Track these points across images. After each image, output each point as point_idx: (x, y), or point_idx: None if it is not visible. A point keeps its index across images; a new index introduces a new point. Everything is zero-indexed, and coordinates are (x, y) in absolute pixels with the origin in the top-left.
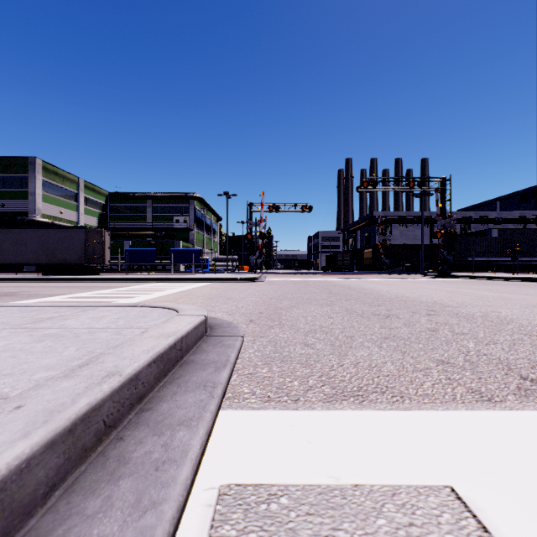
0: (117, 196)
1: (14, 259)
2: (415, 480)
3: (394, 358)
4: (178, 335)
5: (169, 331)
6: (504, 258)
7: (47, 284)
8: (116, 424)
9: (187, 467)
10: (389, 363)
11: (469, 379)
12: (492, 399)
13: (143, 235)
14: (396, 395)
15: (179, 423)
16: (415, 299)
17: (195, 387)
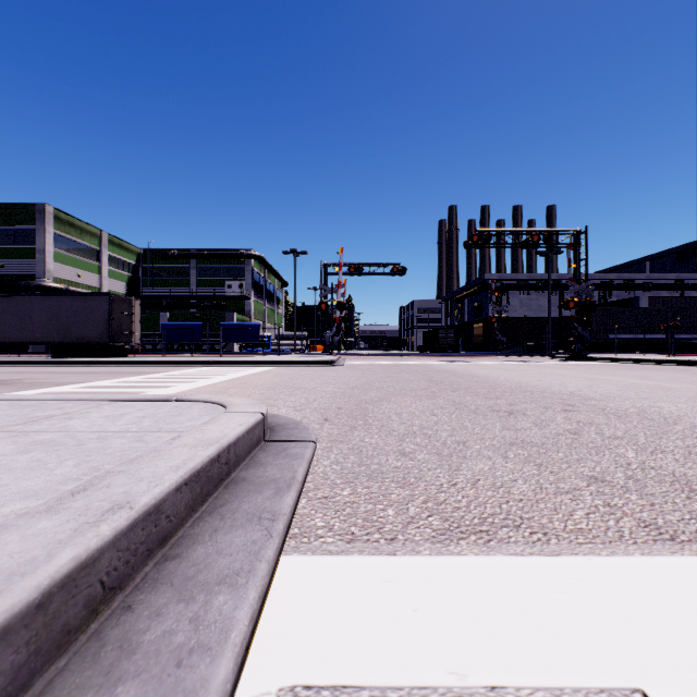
0: (152, 255)
1: (16, 336)
2: (584, 678)
3: (527, 474)
4: (223, 442)
5: (212, 436)
6: (656, 334)
7: (58, 368)
8: (122, 583)
9: (227, 661)
10: (521, 481)
11: (637, 506)
12: (677, 538)
13: (186, 305)
14: (536, 531)
15: (220, 580)
16: (545, 390)
17: (245, 520)
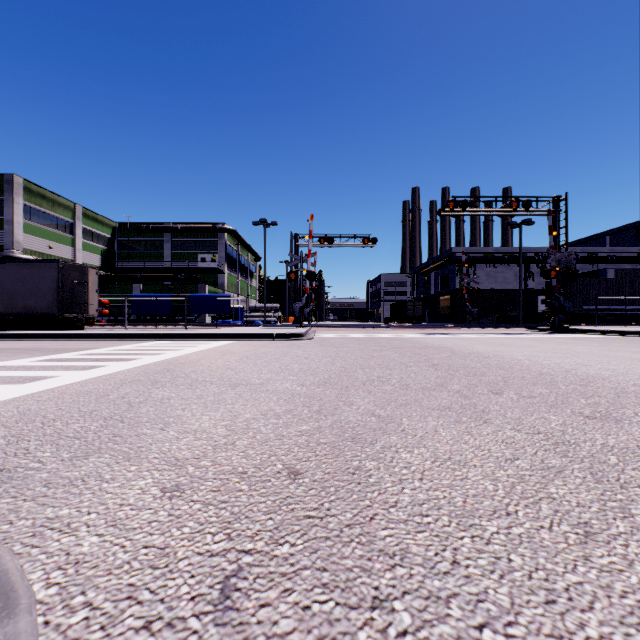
0: (127, 228)
1: None
2: None
3: None
4: None
5: None
6: (631, 306)
7: None
8: None
9: None
10: None
11: None
12: None
13: (160, 277)
14: None
15: None
16: None
17: None
